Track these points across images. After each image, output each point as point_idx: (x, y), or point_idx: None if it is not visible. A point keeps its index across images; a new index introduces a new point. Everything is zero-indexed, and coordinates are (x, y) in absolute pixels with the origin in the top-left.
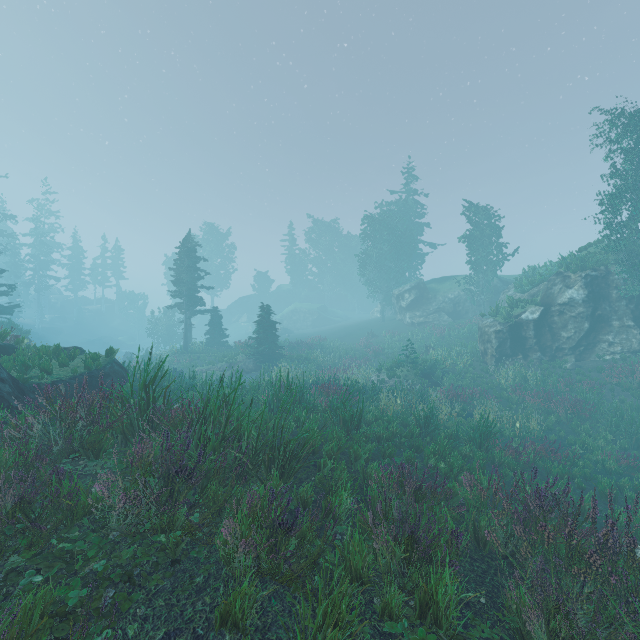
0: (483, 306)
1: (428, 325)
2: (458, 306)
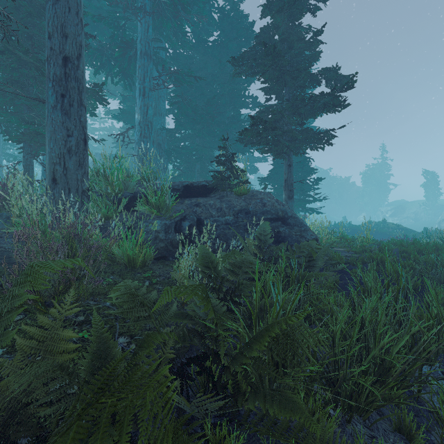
0: (431, 215)
1: (402, 224)
2: (417, 215)
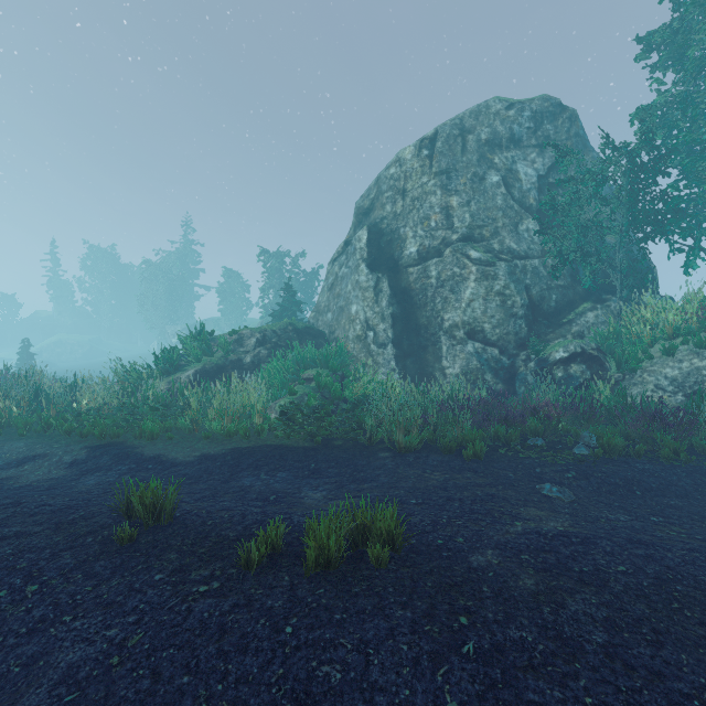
0: None
1: None
2: None
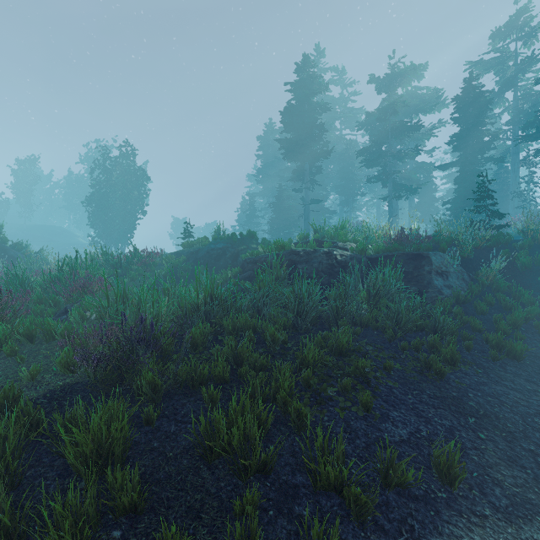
0: None
1: None
2: None
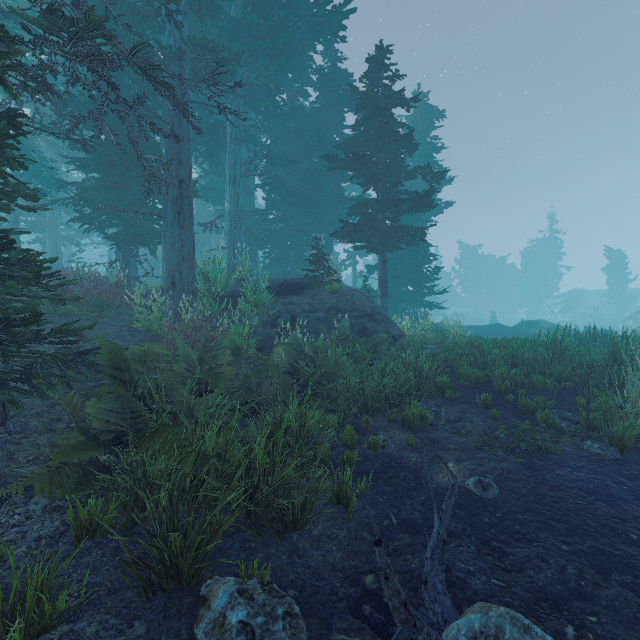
0: (616, 311)
1: (576, 322)
2: (597, 311)
